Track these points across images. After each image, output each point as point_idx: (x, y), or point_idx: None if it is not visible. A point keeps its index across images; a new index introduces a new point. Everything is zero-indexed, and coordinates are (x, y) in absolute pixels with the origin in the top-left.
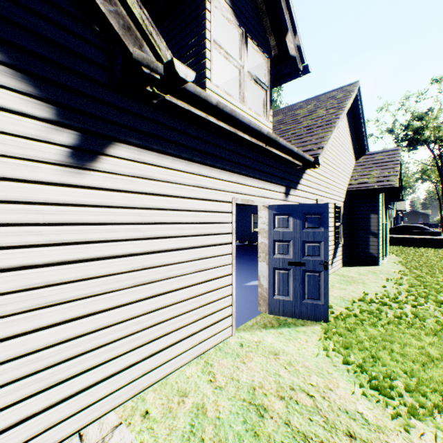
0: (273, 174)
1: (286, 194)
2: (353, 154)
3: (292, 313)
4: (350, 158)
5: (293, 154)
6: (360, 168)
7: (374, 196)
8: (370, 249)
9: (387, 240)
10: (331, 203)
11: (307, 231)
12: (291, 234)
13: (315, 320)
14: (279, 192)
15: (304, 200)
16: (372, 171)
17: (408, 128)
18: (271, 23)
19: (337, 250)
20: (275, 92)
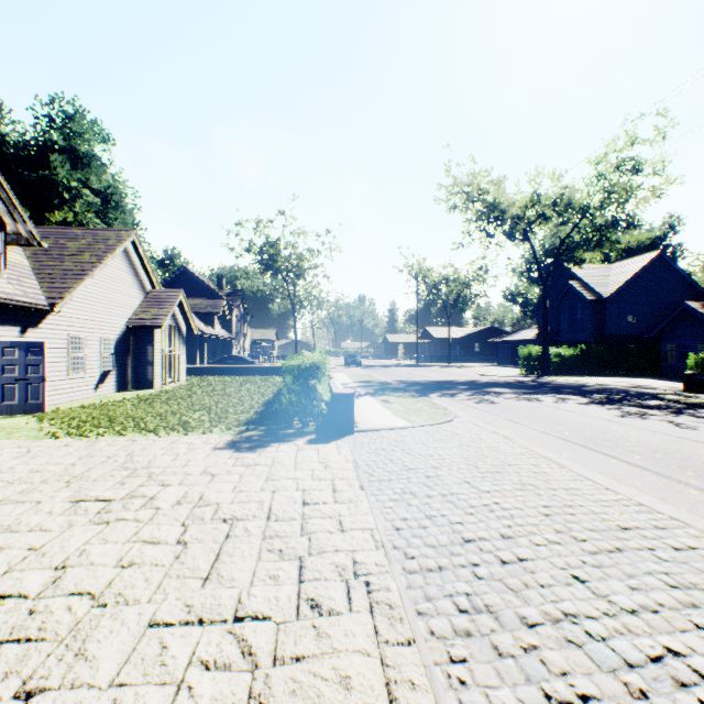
0: (6, 319)
1: (24, 332)
2: (142, 290)
3: (20, 412)
4: (136, 294)
5: (24, 307)
6: (146, 304)
7: (152, 331)
8: (149, 376)
9: (182, 369)
10: (98, 337)
11: (32, 358)
12: (18, 361)
13: (38, 413)
14: (14, 331)
15: (51, 336)
16: (153, 308)
17: (264, 252)
18: (5, 211)
19: (108, 378)
20: (101, 143)
